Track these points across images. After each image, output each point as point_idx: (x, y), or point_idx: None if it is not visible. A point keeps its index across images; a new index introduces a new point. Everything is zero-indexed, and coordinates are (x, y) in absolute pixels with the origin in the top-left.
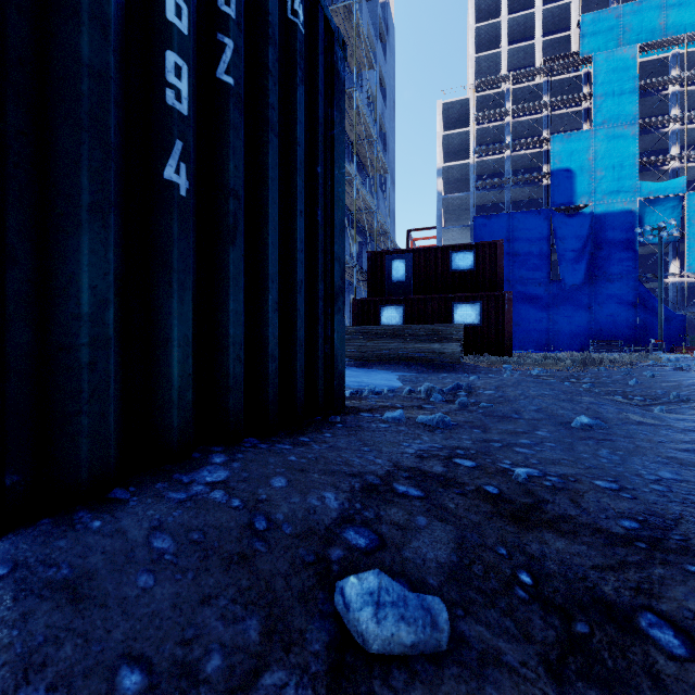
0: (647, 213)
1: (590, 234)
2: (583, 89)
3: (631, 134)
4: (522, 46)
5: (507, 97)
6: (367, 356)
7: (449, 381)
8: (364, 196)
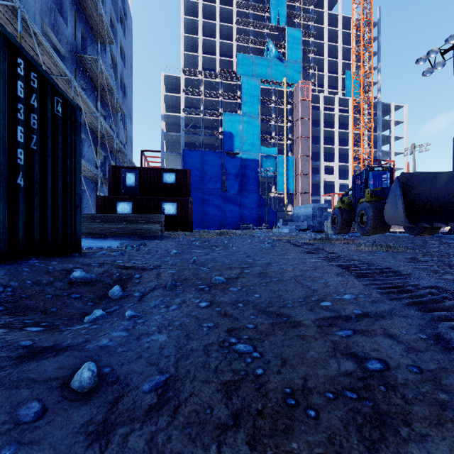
0: (264, 162)
1: (240, 168)
2: (238, 92)
3: (257, 121)
4: (210, 57)
5: (201, 83)
6: (104, 232)
7: None
8: (106, 127)
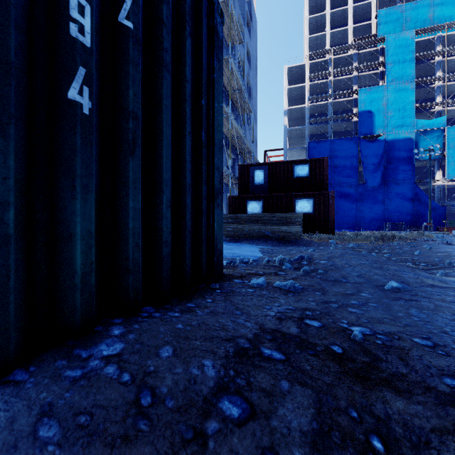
0: (421, 140)
1: (384, 153)
2: (379, 59)
3: (410, 88)
4: (340, 30)
5: (330, 63)
6: (238, 234)
7: (294, 252)
8: (236, 127)
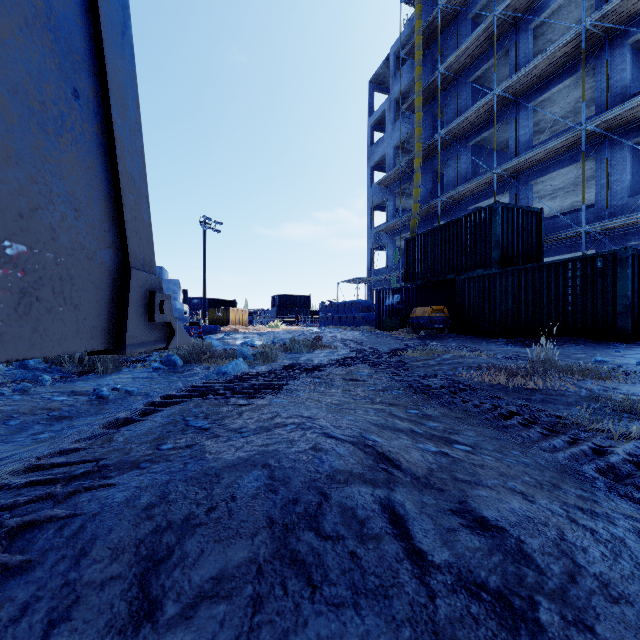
0: None
1: None
2: None
3: None
4: None
5: None
6: None
7: None
8: None
